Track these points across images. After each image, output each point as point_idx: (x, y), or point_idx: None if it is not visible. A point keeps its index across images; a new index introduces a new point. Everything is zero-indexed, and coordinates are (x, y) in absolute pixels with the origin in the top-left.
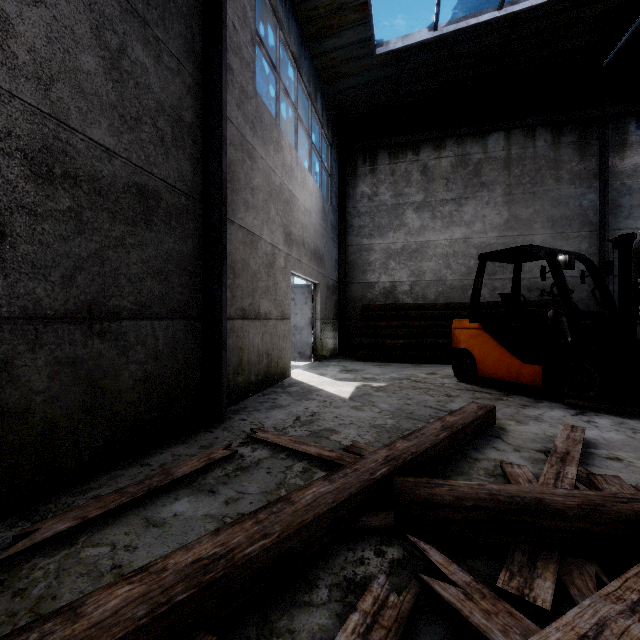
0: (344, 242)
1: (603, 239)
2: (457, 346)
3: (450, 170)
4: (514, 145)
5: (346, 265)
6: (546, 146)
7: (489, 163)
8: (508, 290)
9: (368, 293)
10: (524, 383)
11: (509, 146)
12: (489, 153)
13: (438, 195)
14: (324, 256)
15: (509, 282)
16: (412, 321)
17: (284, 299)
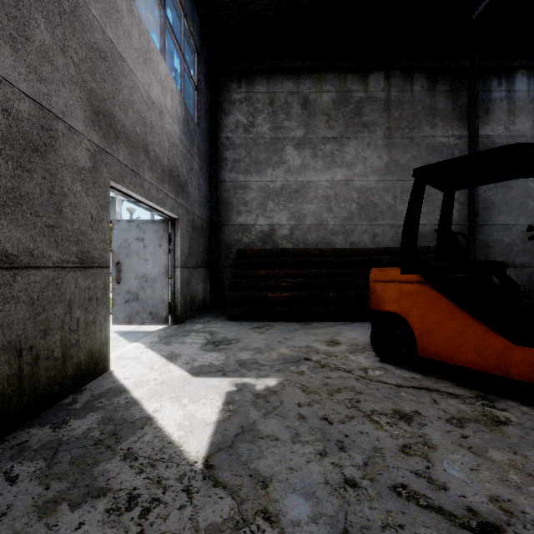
0: (216, 176)
1: (473, 188)
2: (379, 308)
3: (332, 106)
4: (393, 87)
5: (218, 204)
6: (423, 92)
7: (370, 103)
8: (388, 237)
9: (244, 237)
10: (514, 378)
11: (389, 87)
12: (370, 92)
13: (319, 132)
14: (187, 185)
15: (389, 228)
16: (296, 269)
17: (90, 230)
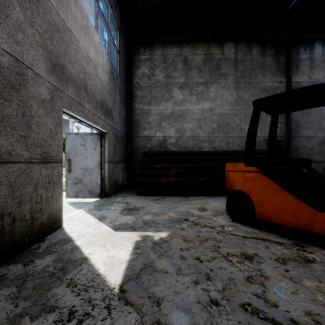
0: (130, 106)
1: (288, 114)
2: (231, 188)
3: (201, 63)
4: (240, 51)
5: (132, 123)
6: (257, 54)
7: (225, 61)
8: (236, 143)
9: (147, 144)
10: (317, 232)
11: (237, 52)
12: (225, 55)
13: (194, 79)
14: (112, 111)
15: (237, 138)
16: (180, 163)
17: (49, 138)
